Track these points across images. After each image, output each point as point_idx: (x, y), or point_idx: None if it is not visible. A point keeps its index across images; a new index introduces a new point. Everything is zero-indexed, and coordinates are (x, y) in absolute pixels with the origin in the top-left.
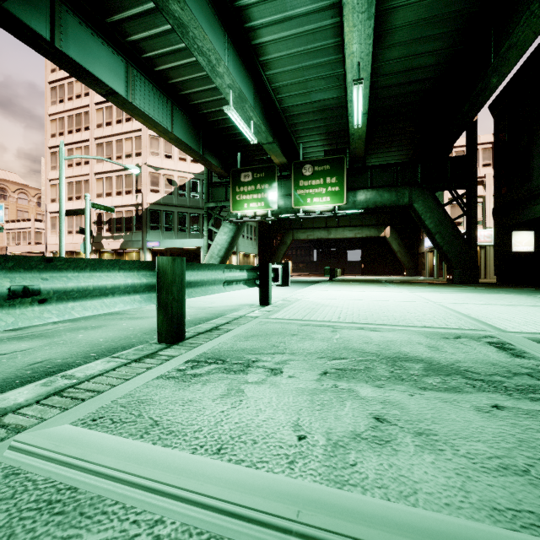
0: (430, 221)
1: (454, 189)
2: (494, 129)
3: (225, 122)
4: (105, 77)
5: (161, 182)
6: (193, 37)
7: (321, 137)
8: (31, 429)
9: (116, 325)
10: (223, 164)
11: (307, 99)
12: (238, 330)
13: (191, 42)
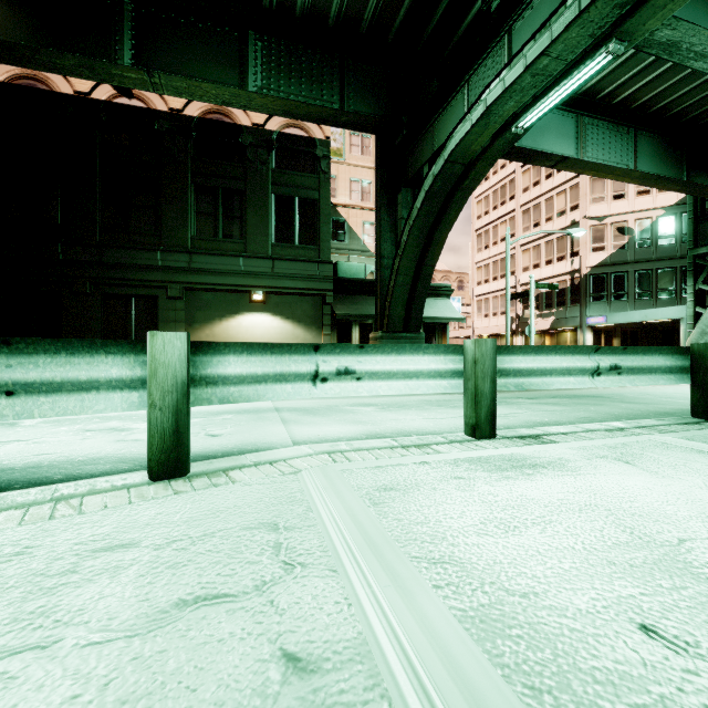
0: None
1: None
2: None
3: None
4: (554, 146)
5: (607, 235)
6: (688, 47)
7: None
8: (650, 435)
9: (614, 405)
10: None
11: None
12: None
13: (684, 54)
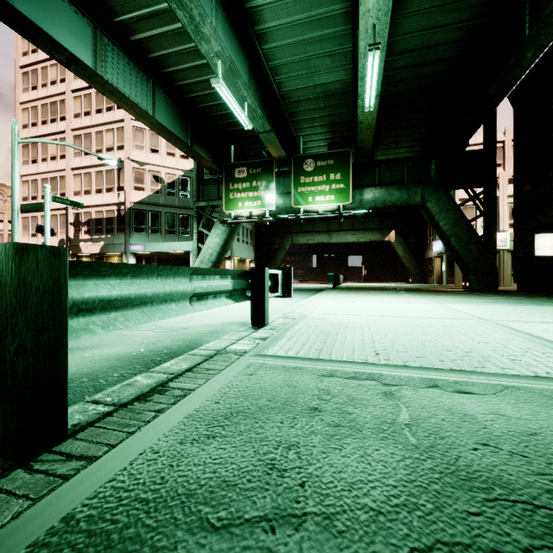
0: (445, 222)
1: (471, 187)
2: (515, 121)
3: (217, 109)
4: (66, 40)
5: (146, 179)
6: None
7: (324, 129)
8: None
9: None
10: (215, 159)
11: (309, 83)
12: (202, 393)
13: None
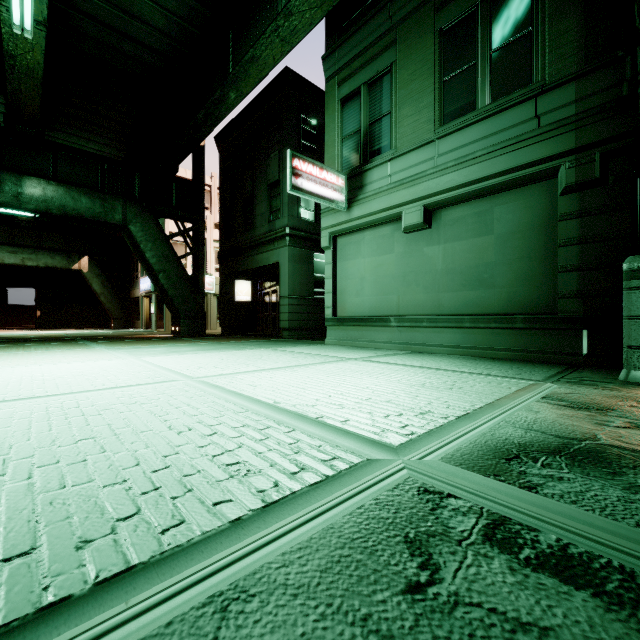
0: (153, 254)
1: (181, 219)
2: (221, 165)
3: None
4: None
5: None
6: None
7: None
8: None
9: None
10: None
11: None
12: None
13: None
